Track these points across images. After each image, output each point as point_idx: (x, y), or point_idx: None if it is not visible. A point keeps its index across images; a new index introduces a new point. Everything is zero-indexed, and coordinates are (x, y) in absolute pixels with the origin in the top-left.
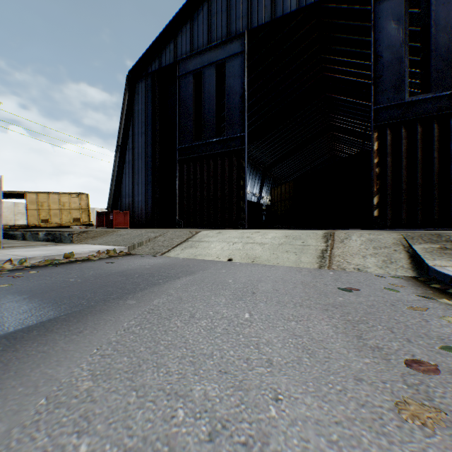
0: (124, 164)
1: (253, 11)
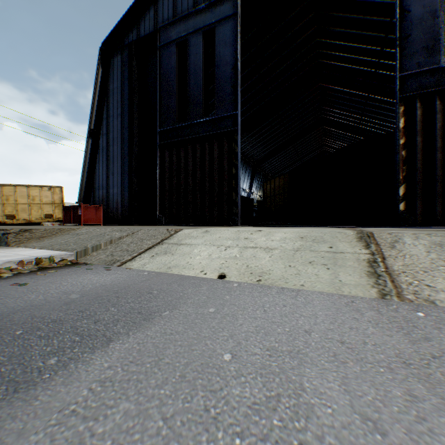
0: (98, 152)
1: None
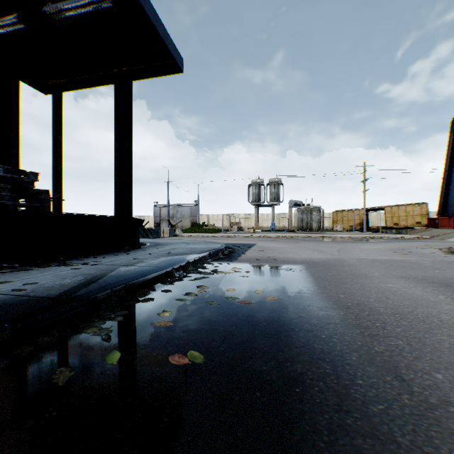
0: (449, 183)
1: None
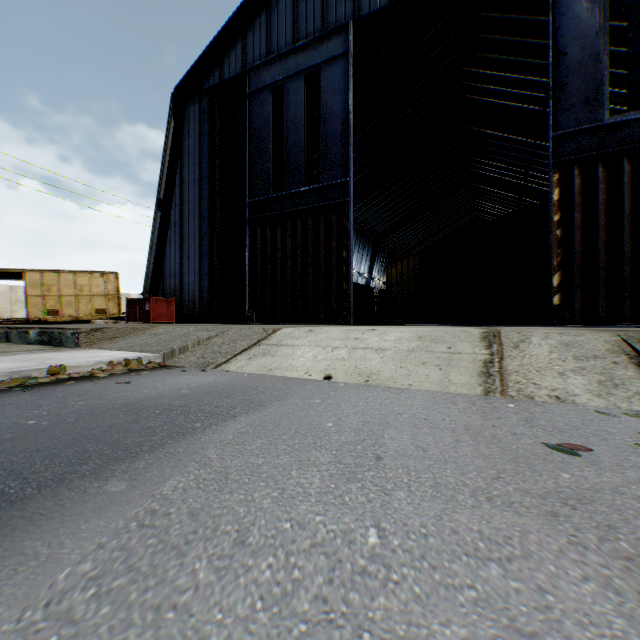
0: (168, 228)
1: None
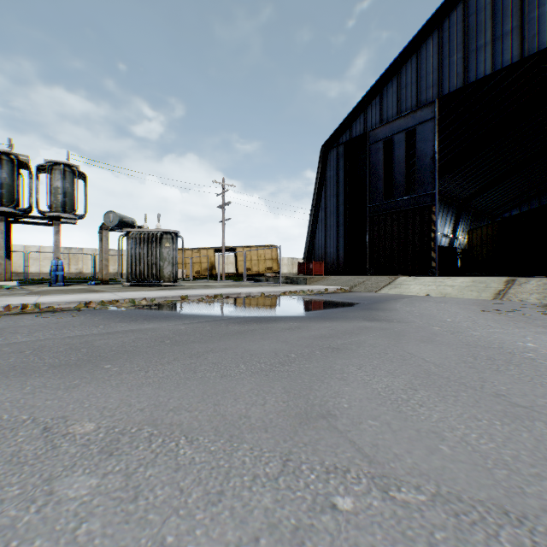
0: (317, 222)
1: (444, 79)
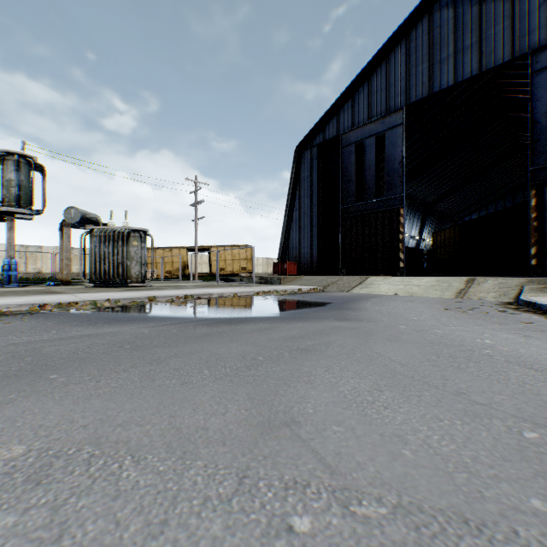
0: (292, 222)
1: (411, 88)
